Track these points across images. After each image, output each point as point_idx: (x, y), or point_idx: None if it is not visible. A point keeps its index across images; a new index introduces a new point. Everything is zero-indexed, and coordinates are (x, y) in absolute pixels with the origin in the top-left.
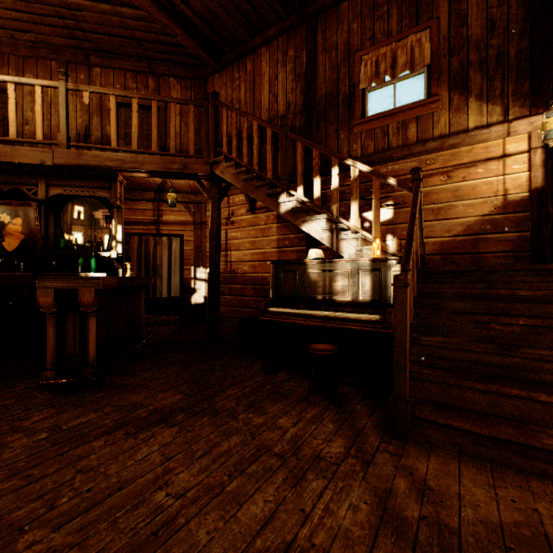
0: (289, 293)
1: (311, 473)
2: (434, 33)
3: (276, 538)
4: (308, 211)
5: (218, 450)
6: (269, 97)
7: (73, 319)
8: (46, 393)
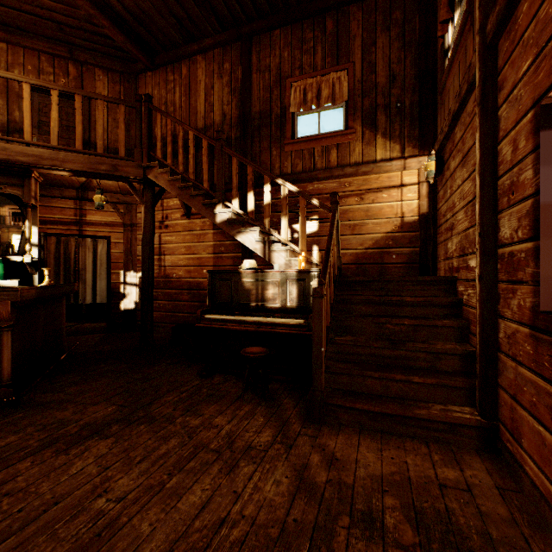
0: (224, 300)
1: (243, 461)
2: (350, 74)
3: (213, 517)
4: (243, 223)
5: (156, 454)
6: (205, 105)
7: None
8: None
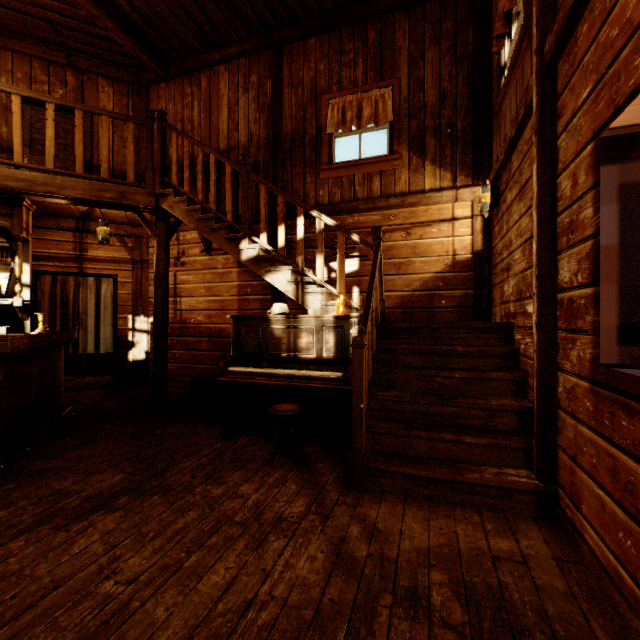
0: (251, 350)
1: (273, 535)
2: (396, 92)
3: (238, 599)
4: (273, 260)
5: (173, 528)
6: (228, 123)
7: None
8: None
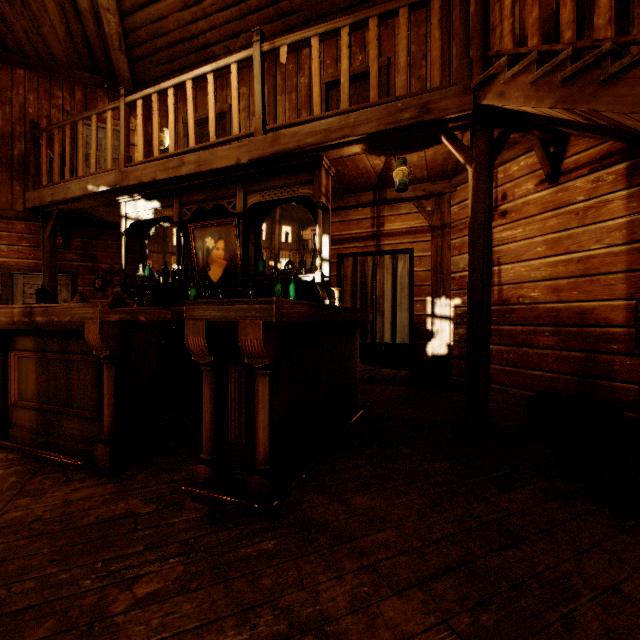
0: None
1: None
2: None
3: None
4: None
5: None
6: None
7: (237, 376)
8: (198, 503)
